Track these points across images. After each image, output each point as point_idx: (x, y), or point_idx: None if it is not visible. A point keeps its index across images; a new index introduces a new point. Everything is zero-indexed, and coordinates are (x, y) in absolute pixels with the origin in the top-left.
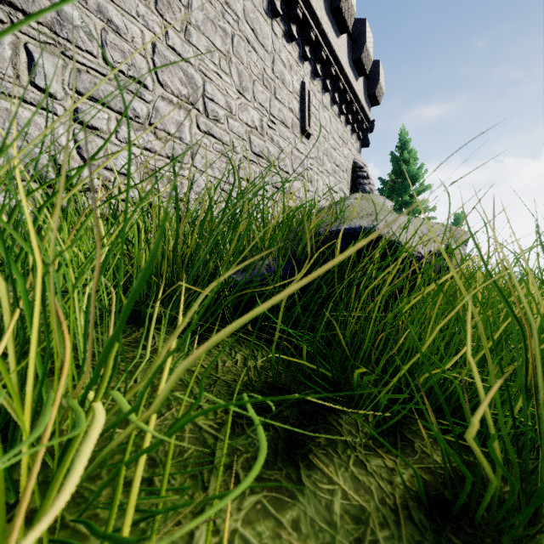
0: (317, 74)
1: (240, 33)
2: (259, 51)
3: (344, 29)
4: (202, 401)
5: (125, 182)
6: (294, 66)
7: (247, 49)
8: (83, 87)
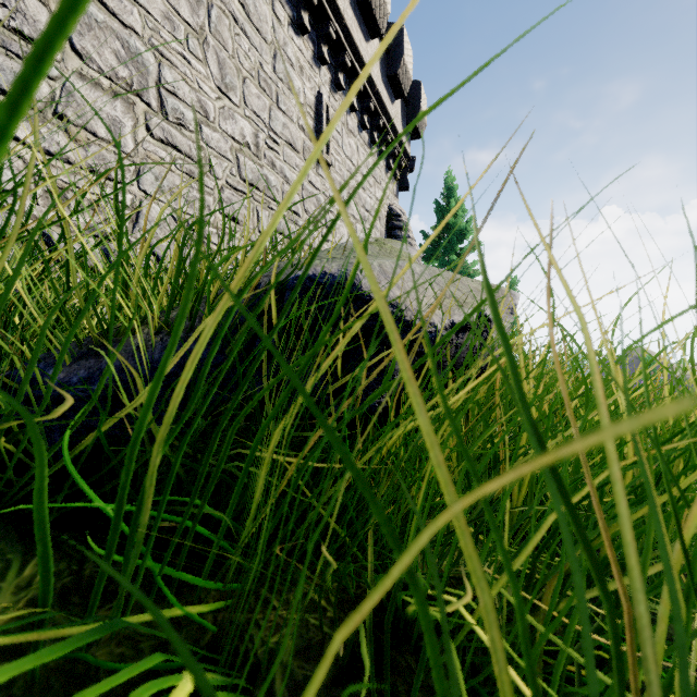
0: (339, 85)
1: (221, 5)
2: (253, 37)
3: (375, 32)
4: None
5: None
6: (306, 69)
7: (234, 31)
8: None
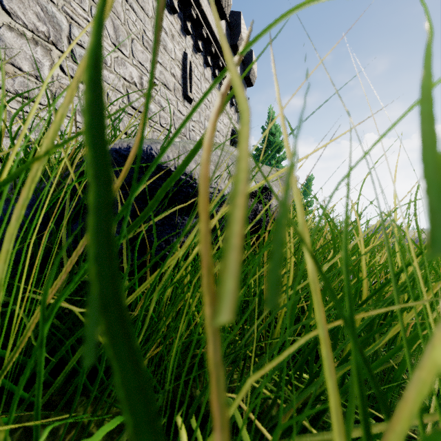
0: (199, 49)
1: None
2: (139, 12)
3: (222, 16)
4: None
5: None
6: (176, 37)
7: (125, 7)
8: None
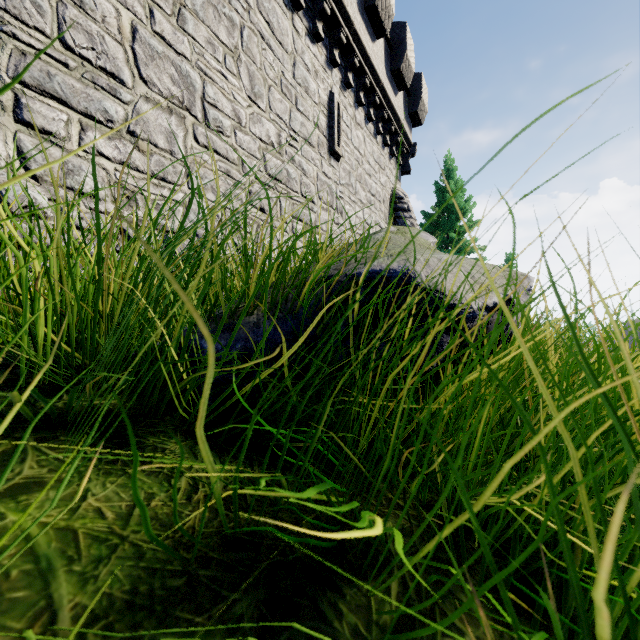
0: (348, 84)
1: (251, 25)
2: (276, 50)
3: (381, 32)
4: (64, 609)
5: (91, 205)
6: (320, 72)
7: (261, 46)
8: (30, 77)
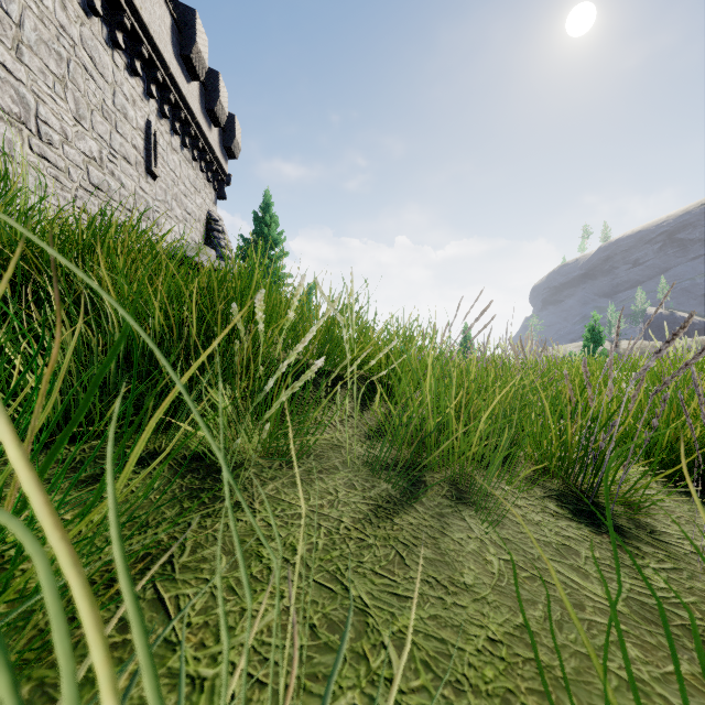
0: (165, 115)
1: (77, 59)
2: (99, 80)
3: (196, 77)
4: None
5: None
6: (138, 102)
7: (85, 77)
8: None
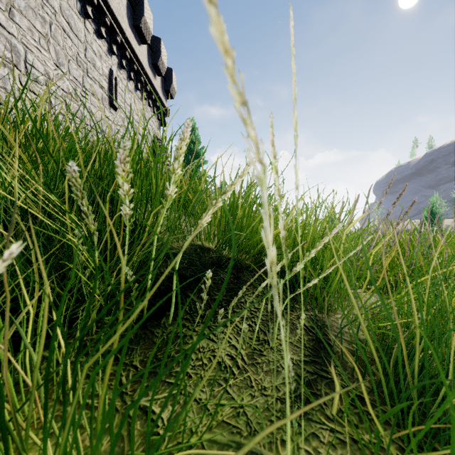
0: (123, 66)
1: (57, 23)
2: (74, 39)
3: (144, 41)
4: None
5: None
6: (104, 56)
7: (63, 36)
8: None
